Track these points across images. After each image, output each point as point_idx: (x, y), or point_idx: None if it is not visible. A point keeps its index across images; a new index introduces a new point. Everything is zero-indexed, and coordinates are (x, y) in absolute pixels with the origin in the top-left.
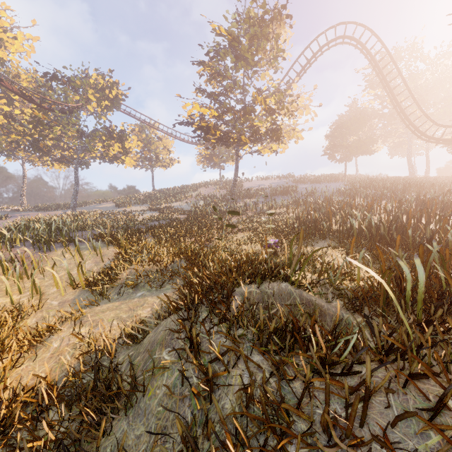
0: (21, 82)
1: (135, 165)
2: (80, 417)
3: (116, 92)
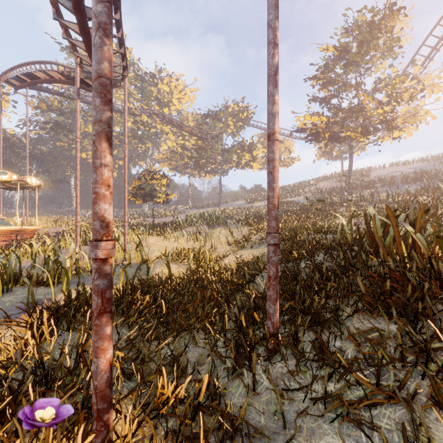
0: (189, 122)
1: (261, 168)
2: (241, 270)
3: (247, 113)
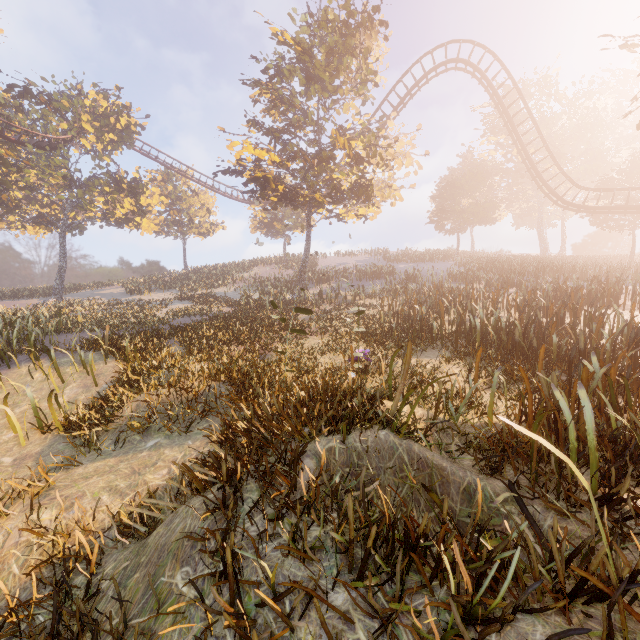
0: None
1: (158, 231)
2: None
3: (127, 121)
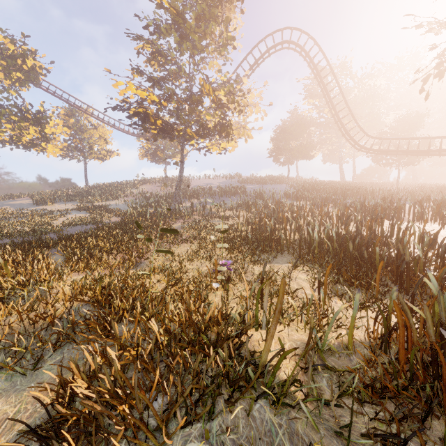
0: None
1: (63, 155)
2: None
3: (33, 64)
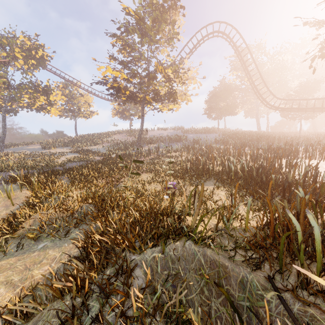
0: None
1: (61, 115)
2: None
3: (42, 54)
